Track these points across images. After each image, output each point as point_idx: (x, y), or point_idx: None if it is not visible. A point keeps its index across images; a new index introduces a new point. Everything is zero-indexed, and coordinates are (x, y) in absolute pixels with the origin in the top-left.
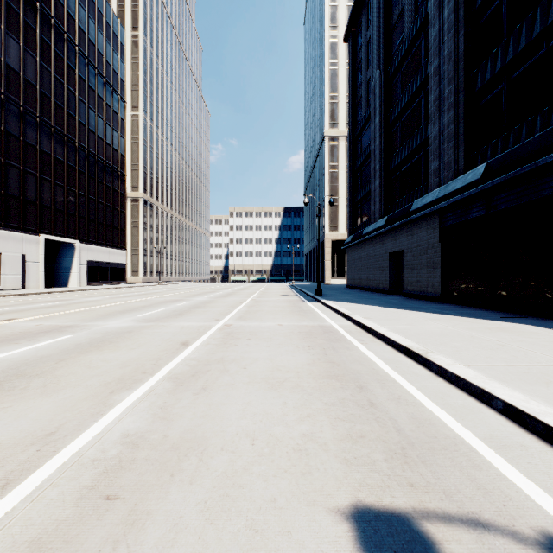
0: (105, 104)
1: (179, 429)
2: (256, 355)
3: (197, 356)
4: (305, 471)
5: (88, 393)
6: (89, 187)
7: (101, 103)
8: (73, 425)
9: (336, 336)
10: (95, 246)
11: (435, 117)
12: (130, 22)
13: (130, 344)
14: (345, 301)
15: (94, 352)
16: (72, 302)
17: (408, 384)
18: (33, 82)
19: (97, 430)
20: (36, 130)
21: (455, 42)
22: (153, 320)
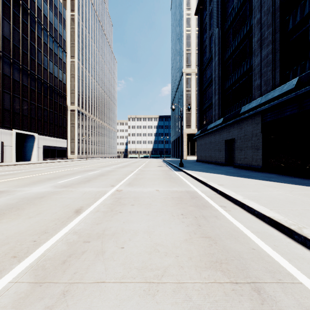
0: (54, 53)
1: None
2: (135, 226)
3: (81, 228)
4: None
5: None
6: (44, 102)
7: (51, 52)
8: None
9: (202, 202)
10: (47, 137)
11: (257, 52)
12: (69, 7)
13: (32, 211)
14: (199, 171)
15: None
16: (23, 171)
17: (309, 281)
18: (8, 38)
19: None
20: (10, 66)
21: (273, 0)
22: (66, 186)
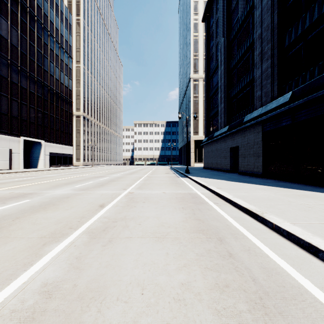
0: (60, 59)
1: (86, 278)
2: (147, 214)
3: (108, 215)
4: (184, 323)
5: (27, 245)
6: (50, 109)
7: (57, 58)
8: (7, 274)
9: (200, 200)
10: (54, 144)
11: (258, 65)
12: (75, 11)
13: (66, 206)
14: (203, 177)
15: (41, 212)
16: (37, 178)
17: (253, 237)
18: (16, 45)
19: (23, 280)
20: (18, 74)
21: (272, 18)
22: (84, 189)
